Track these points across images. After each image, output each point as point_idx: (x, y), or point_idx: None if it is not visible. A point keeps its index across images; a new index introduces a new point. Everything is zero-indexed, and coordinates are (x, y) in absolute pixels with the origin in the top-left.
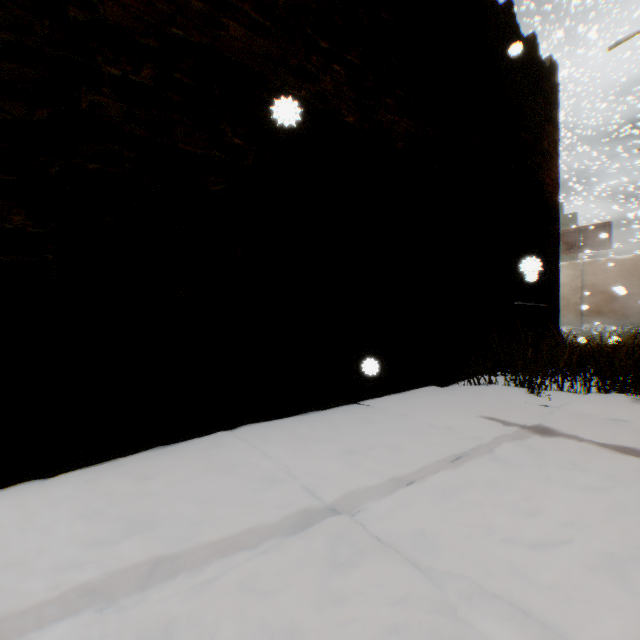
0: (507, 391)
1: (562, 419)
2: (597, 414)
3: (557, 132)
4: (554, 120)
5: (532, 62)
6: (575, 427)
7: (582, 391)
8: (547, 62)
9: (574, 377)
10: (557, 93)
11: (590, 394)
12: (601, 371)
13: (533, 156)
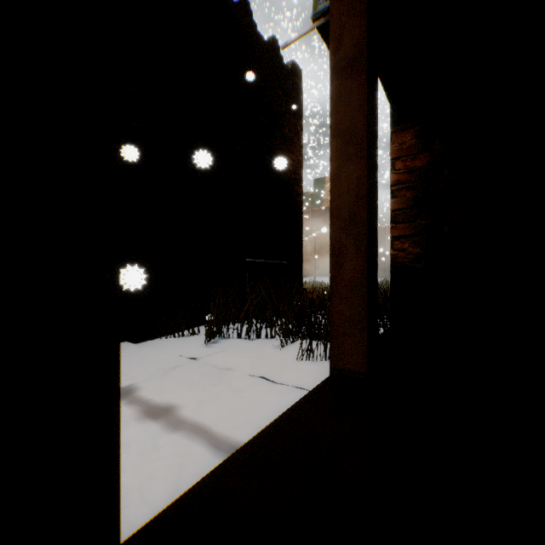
0: (193, 342)
1: (172, 374)
2: (222, 363)
3: (301, 123)
4: (297, 113)
5: (272, 59)
6: (165, 384)
7: (255, 337)
8: (291, 64)
9: (250, 326)
10: (301, 92)
11: (258, 340)
12: (270, 319)
13: (273, 138)
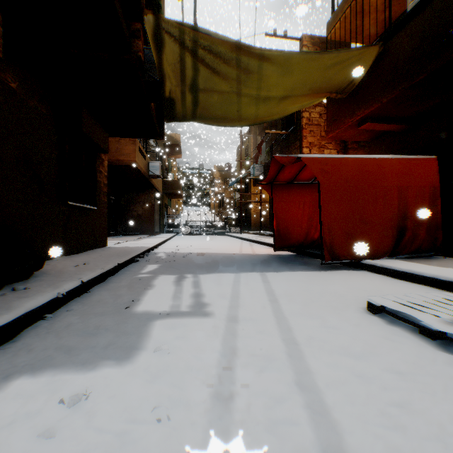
0: None
1: None
2: None
3: None
4: None
5: None
6: None
7: None
8: None
9: None
10: None
11: None
12: None
13: None
